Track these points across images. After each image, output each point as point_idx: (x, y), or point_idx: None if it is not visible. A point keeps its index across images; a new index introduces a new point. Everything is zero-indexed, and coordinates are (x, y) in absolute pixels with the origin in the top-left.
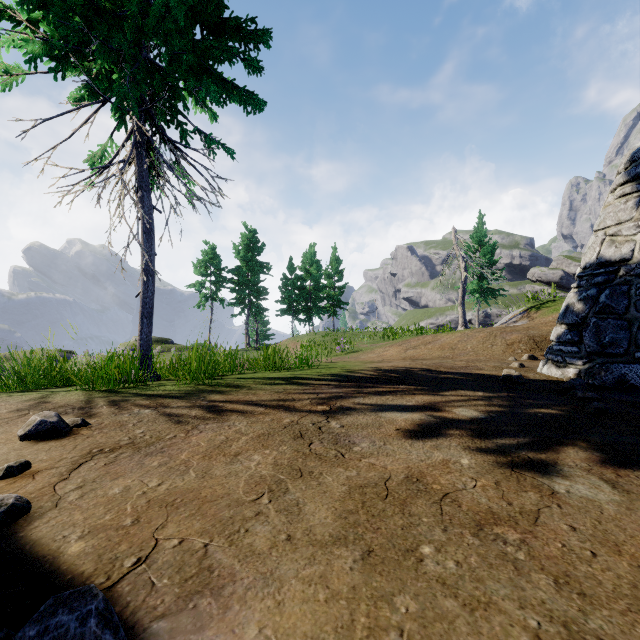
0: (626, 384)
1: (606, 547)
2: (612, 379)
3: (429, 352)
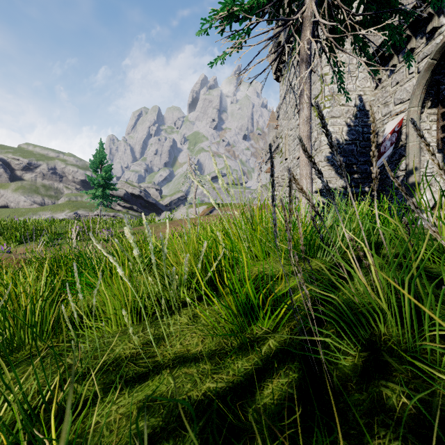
0: None
1: None
2: None
3: None
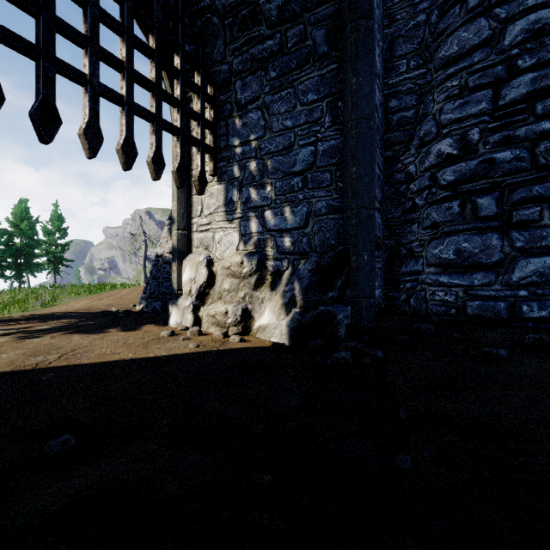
0: (156, 310)
1: (15, 347)
2: (152, 308)
3: (105, 302)
